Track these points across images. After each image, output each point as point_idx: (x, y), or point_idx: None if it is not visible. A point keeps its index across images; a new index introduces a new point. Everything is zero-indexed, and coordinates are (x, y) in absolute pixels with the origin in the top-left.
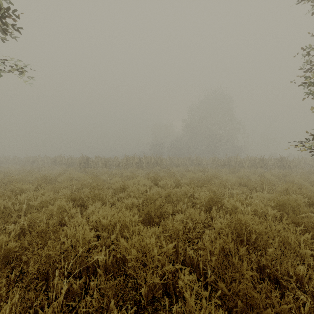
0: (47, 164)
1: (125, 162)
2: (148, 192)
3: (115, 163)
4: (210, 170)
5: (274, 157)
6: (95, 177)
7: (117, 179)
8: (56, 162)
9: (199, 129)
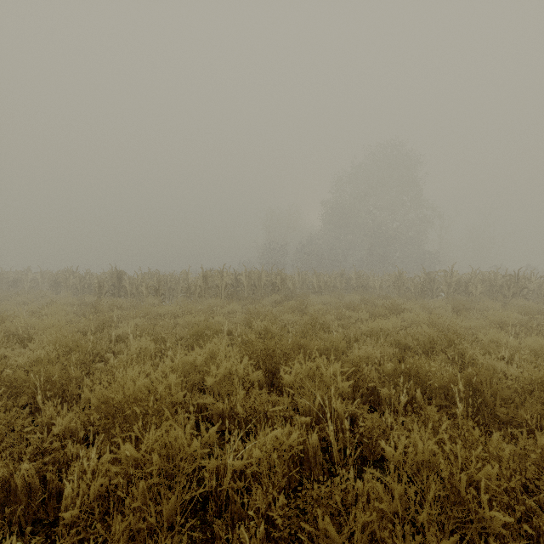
0: (45, 286)
1: (202, 284)
2: (229, 461)
3: (182, 286)
4: (405, 305)
5: (501, 272)
6: (69, 339)
7: (142, 344)
8: (61, 283)
9: (354, 219)
